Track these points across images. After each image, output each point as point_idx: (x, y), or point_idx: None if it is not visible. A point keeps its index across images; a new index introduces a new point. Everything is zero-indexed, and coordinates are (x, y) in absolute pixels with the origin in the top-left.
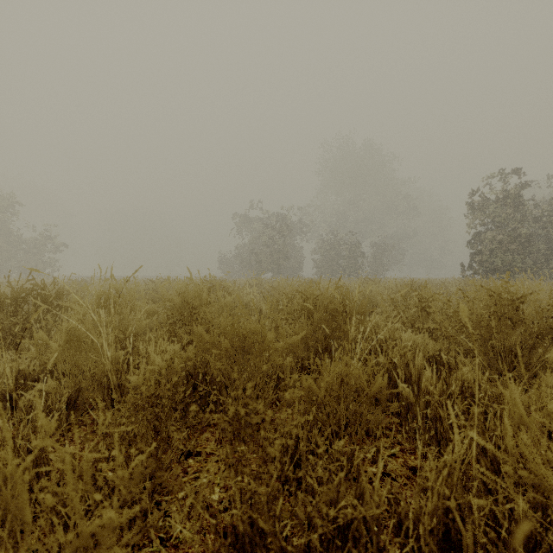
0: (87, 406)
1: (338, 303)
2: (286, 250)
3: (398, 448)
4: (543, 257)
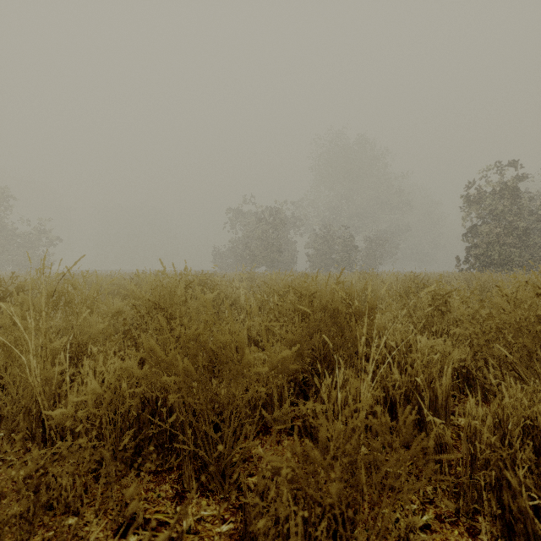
0: (5, 444)
1: (340, 303)
2: (280, 244)
3: (432, 513)
4: (540, 251)
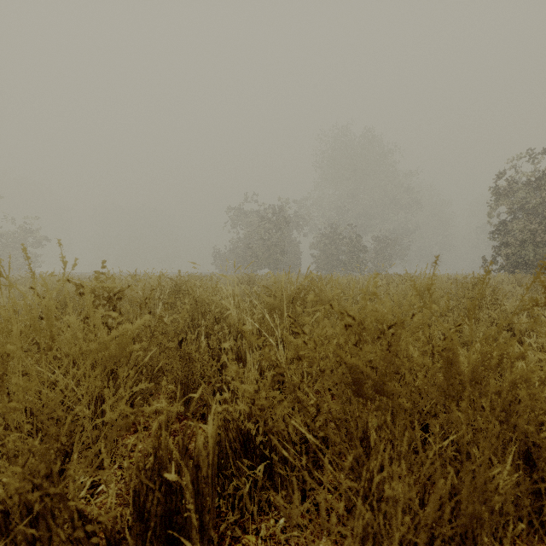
0: None
1: None
2: (283, 244)
3: None
4: None
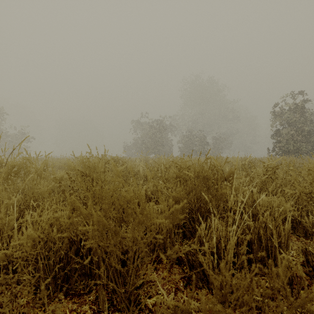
0: None
1: (208, 172)
2: (163, 141)
3: None
4: None
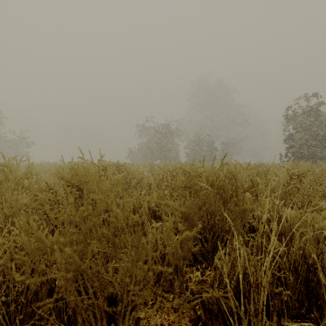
0: None
1: (225, 181)
2: (169, 146)
3: None
4: None
